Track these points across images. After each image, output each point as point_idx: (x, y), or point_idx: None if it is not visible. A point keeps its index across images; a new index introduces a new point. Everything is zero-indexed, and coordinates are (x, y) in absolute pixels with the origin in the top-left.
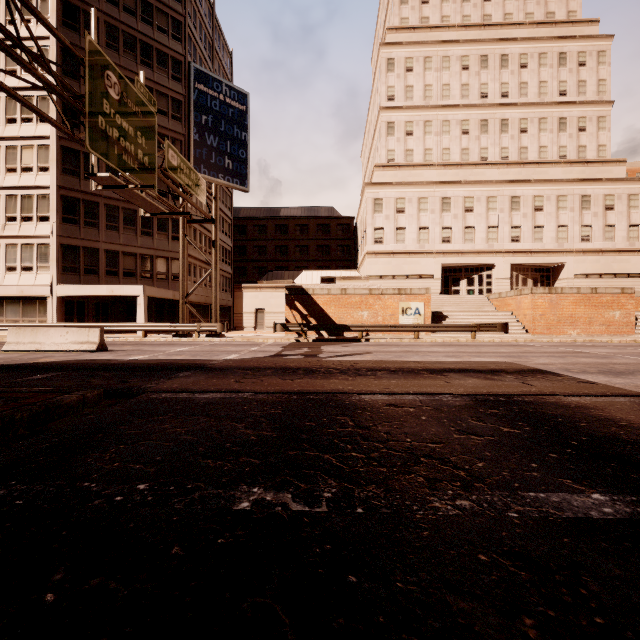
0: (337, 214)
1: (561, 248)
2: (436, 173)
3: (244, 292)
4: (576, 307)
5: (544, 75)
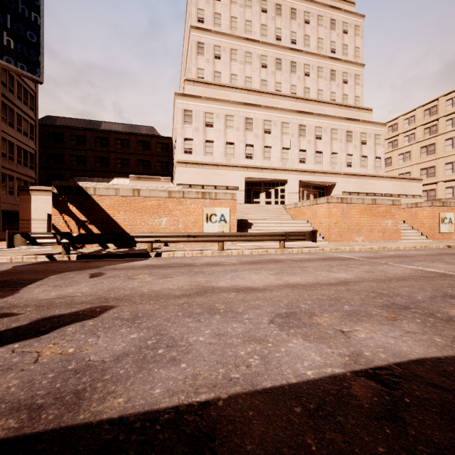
0: (157, 133)
1: (334, 170)
2: (240, 96)
3: (33, 195)
4: (361, 216)
5: (321, 33)
